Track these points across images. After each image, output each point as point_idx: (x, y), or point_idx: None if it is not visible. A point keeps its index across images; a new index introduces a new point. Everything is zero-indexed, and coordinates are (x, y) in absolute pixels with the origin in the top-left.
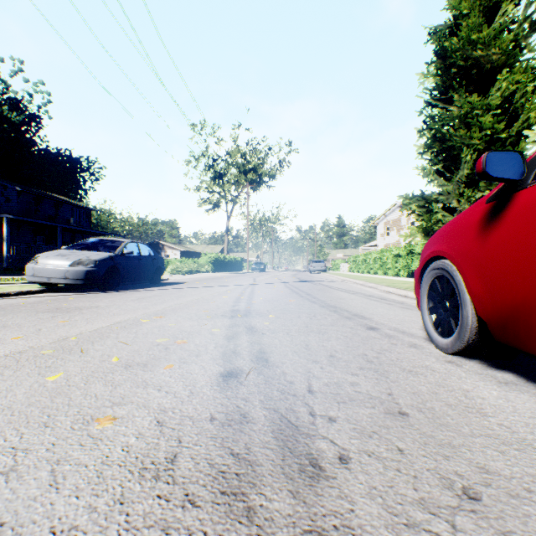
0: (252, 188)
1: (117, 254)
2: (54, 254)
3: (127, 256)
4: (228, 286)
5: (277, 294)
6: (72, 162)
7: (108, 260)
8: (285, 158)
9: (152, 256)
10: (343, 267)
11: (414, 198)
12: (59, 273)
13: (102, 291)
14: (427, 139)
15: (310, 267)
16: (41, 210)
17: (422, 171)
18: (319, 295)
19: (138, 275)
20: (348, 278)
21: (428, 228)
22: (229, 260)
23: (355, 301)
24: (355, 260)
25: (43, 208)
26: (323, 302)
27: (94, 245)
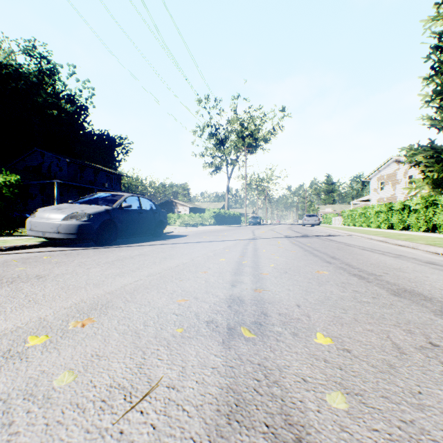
0: (249, 151)
1: (115, 207)
2: (53, 207)
3: (126, 210)
4: (226, 240)
5: (289, 256)
6: (109, 140)
7: (103, 214)
8: (278, 123)
9: (154, 210)
10: (336, 221)
11: (420, 149)
12: (52, 227)
13: (98, 245)
14: (436, 85)
15: (303, 221)
16: (84, 176)
17: (428, 120)
18: (350, 259)
19: (138, 228)
20: (355, 232)
21: (440, 178)
22: (228, 215)
23: (436, 279)
24: (351, 214)
25: (85, 175)
26: (380, 279)
27: (95, 199)
